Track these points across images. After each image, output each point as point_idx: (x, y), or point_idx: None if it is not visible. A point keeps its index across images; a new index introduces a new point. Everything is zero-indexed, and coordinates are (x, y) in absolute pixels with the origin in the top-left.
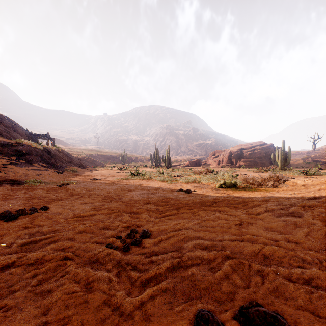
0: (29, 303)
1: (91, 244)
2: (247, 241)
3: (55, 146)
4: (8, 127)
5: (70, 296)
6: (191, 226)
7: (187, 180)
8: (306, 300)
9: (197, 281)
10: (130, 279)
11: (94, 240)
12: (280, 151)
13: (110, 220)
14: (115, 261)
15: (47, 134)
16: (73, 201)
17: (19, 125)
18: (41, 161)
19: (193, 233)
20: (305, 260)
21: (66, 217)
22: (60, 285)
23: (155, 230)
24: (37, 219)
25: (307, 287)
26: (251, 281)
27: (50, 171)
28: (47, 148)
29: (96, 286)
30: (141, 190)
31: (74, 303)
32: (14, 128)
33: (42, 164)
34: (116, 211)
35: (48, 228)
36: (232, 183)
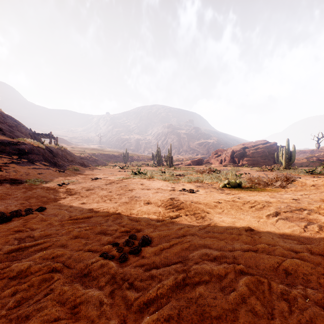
0: None
1: (84, 253)
2: (262, 251)
3: (57, 146)
4: (12, 126)
5: None
6: (196, 231)
7: (190, 179)
8: None
9: (207, 306)
10: (125, 301)
11: (89, 248)
12: (285, 149)
13: (107, 224)
14: (109, 275)
15: (50, 133)
16: (71, 202)
17: (22, 125)
18: (42, 160)
19: (199, 240)
20: None
21: (62, 219)
22: (41, 309)
23: (156, 236)
24: (30, 221)
25: None
26: (275, 308)
27: (51, 170)
28: (49, 147)
29: (83, 310)
30: (142, 190)
31: None
32: (17, 127)
33: (44, 163)
34: (115, 213)
35: (40, 233)
36: (237, 183)
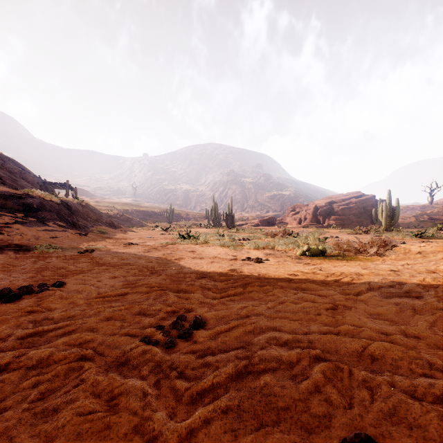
0: (23, 429)
1: (120, 337)
2: (345, 334)
3: (77, 199)
4: (14, 173)
5: (84, 418)
6: (263, 311)
7: (257, 245)
8: (442, 430)
9: (274, 396)
10: (174, 392)
11: (125, 331)
12: (385, 204)
13: (148, 302)
14: (154, 363)
15: (67, 182)
16: (98, 275)
17: (28, 170)
18: (57, 219)
19: (267, 322)
20: (433, 364)
21: (88, 297)
22: (72, 401)
23: (212, 317)
24: (47, 299)
25: (441, 408)
26: (354, 397)
27: (69, 232)
28: (65, 202)
29: (123, 402)
30: (193, 259)
31: (90, 430)
32: (21, 174)
33: (59, 223)
34: (158, 289)
35: (61, 314)
36: (319, 249)
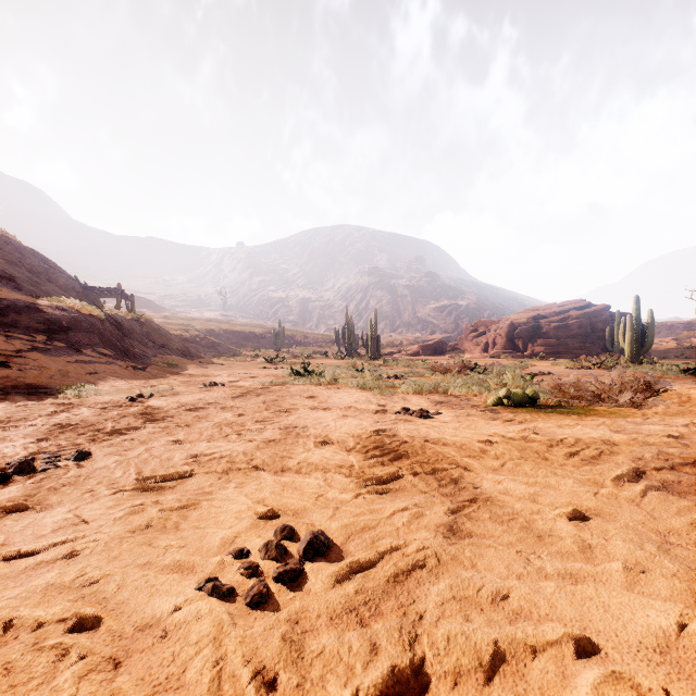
0: None
1: (160, 577)
2: (624, 583)
3: (132, 313)
4: (37, 273)
5: None
6: (442, 521)
7: (419, 387)
8: None
9: None
10: None
11: (173, 561)
12: (630, 320)
13: (227, 494)
14: (215, 652)
15: (118, 286)
16: (150, 438)
17: (60, 269)
18: (99, 344)
19: (452, 546)
20: None
21: (123, 482)
22: None
23: (343, 530)
24: (48, 486)
25: None
26: None
27: (117, 365)
28: (114, 317)
29: None
30: (312, 411)
31: None
32: (49, 275)
33: (102, 350)
34: (248, 467)
35: (65, 517)
36: (527, 395)
